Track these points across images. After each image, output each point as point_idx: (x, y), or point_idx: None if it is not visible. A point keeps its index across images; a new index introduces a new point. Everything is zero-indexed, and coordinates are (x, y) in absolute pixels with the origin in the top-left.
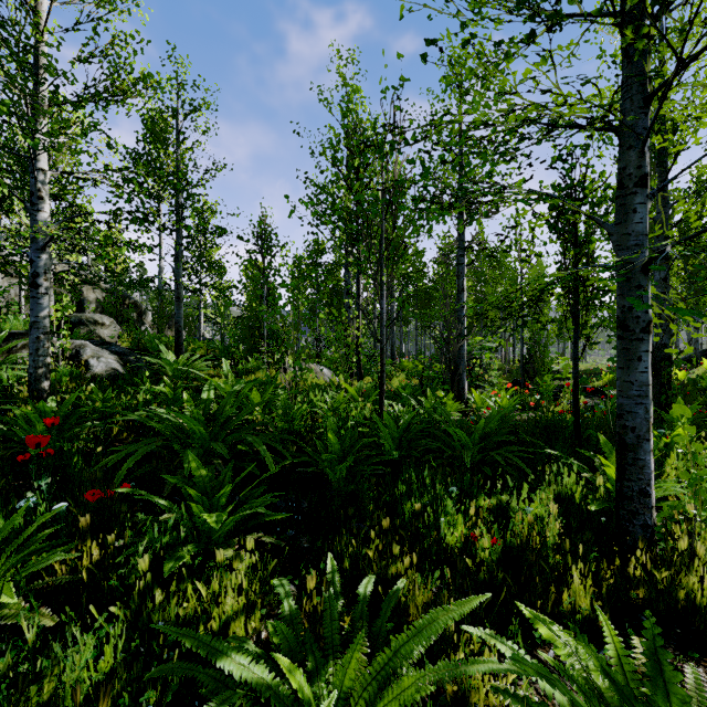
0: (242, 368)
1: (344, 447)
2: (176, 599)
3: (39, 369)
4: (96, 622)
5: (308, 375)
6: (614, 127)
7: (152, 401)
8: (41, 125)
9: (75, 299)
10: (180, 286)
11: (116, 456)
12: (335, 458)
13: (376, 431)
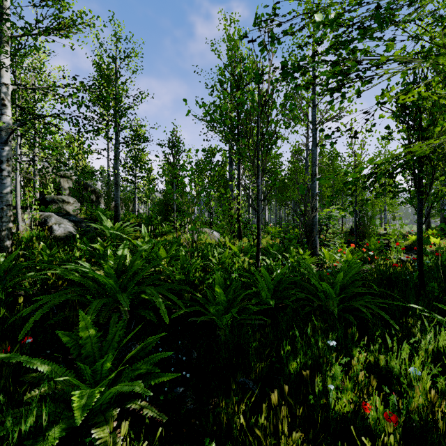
0: (159, 232)
1: (229, 298)
2: None
3: (2, 232)
4: None
5: (204, 236)
6: None
7: (83, 256)
8: (1, 48)
9: (56, 187)
10: (118, 176)
11: (32, 307)
12: (221, 308)
13: (254, 282)
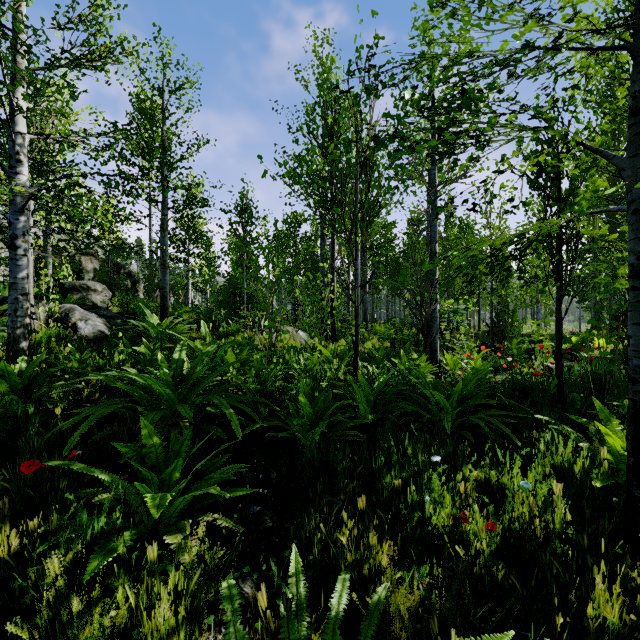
0: (224, 331)
1: (316, 411)
2: (101, 606)
3: (17, 329)
4: (5, 632)
5: (285, 337)
6: (628, 44)
7: (126, 361)
8: (17, 87)
9: (75, 269)
10: (165, 254)
11: (73, 420)
12: (307, 423)
13: (350, 393)
